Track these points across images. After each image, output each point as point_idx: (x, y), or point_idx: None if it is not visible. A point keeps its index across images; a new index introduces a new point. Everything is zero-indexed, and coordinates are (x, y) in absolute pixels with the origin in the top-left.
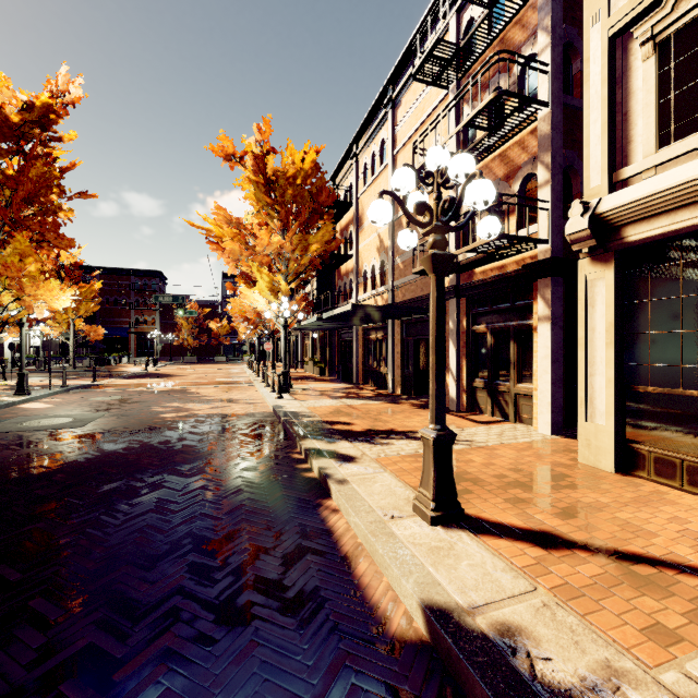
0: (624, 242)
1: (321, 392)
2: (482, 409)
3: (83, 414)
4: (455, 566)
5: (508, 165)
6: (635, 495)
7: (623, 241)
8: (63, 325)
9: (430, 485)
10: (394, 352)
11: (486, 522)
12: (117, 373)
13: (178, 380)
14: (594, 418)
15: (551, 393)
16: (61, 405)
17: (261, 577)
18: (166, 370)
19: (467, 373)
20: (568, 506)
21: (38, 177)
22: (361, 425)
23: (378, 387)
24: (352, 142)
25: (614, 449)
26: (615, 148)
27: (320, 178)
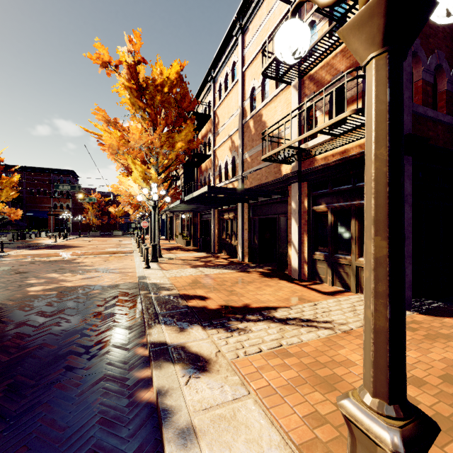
0: None
1: (184, 260)
2: (322, 278)
3: None
4: None
5: (351, 58)
6: None
7: None
8: None
9: None
10: (243, 229)
11: None
12: (30, 245)
13: (74, 250)
14: None
15: None
16: None
17: None
18: (72, 242)
19: (308, 247)
20: None
21: None
22: (216, 300)
23: (230, 256)
24: (210, 68)
25: None
26: None
27: (183, 87)
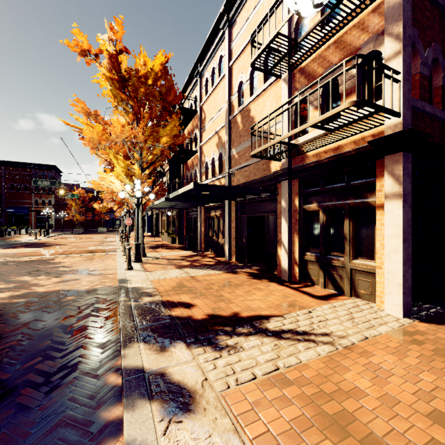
0: None
1: (169, 260)
2: (313, 280)
3: None
4: None
5: (345, 49)
6: None
7: None
8: None
9: None
10: (230, 227)
11: None
12: (7, 243)
13: (54, 248)
14: None
15: (402, 273)
16: None
17: None
18: (53, 239)
19: (298, 247)
20: None
21: None
22: (203, 308)
23: (217, 254)
24: (196, 62)
25: None
26: None
27: (168, 80)
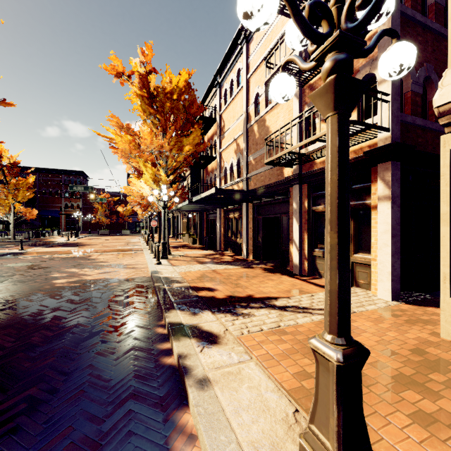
0: None
1: (192, 257)
2: (321, 274)
3: None
4: None
5: None
6: None
7: None
8: (6, 208)
9: (331, 432)
10: (247, 228)
11: None
12: (45, 243)
13: (87, 248)
14: None
15: (391, 263)
16: None
17: None
18: (83, 240)
19: (308, 244)
20: None
21: None
22: (223, 291)
23: (235, 253)
24: (216, 73)
25: None
26: None
27: (191, 94)
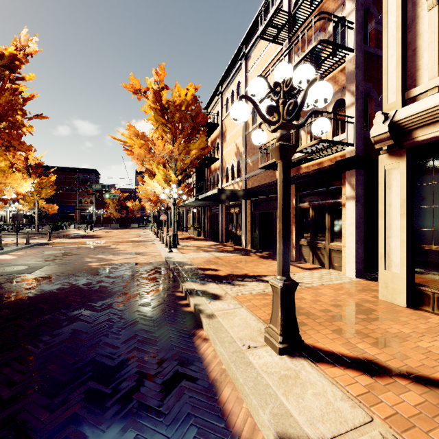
0: (414, 141)
1: (198, 247)
2: (306, 259)
3: (35, 263)
4: (302, 395)
5: None
6: (426, 326)
7: (414, 140)
8: (31, 204)
9: (278, 323)
10: (246, 221)
11: (321, 351)
12: (65, 235)
13: (105, 239)
14: (391, 267)
15: (355, 249)
16: (22, 256)
17: (143, 404)
18: (98, 233)
19: (295, 235)
20: (380, 336)
21: (6, 103)
22: (224, 271)
23: (236, 244)
24: (219, 84)
25: (406, 291)
26: (406, 75)
27: (197, 106)
